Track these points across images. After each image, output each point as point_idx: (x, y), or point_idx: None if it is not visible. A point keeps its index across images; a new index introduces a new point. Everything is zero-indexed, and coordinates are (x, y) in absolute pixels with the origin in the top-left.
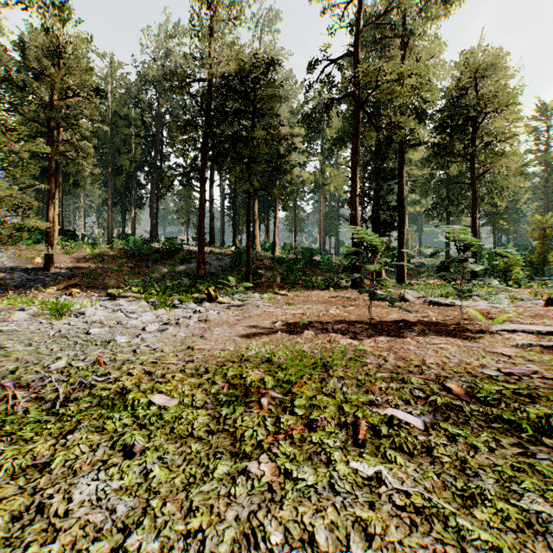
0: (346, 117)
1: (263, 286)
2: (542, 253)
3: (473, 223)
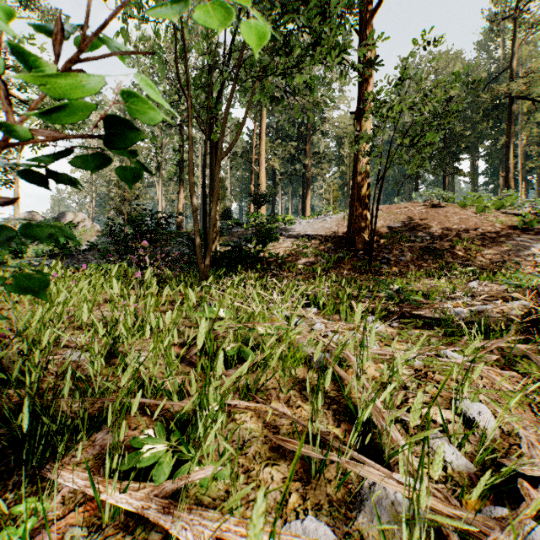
0: None
1: None
2: None
3: None
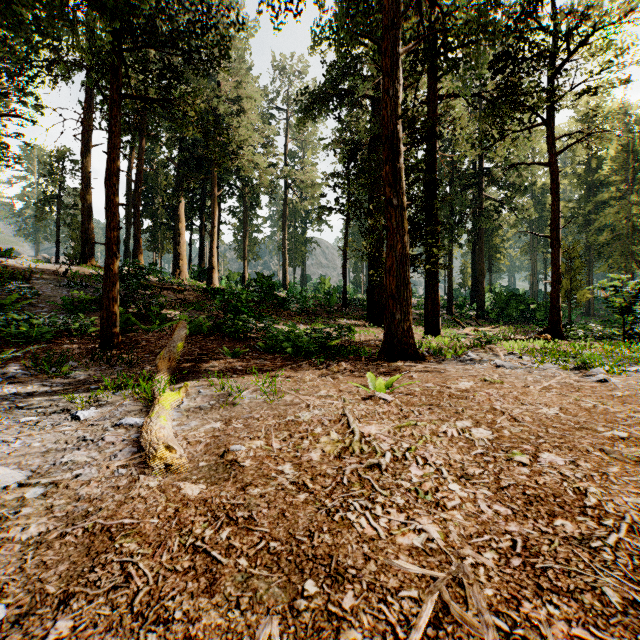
0: (338, 29)
1: (154, 349)
2: (570, 291)
3: (555, 231)
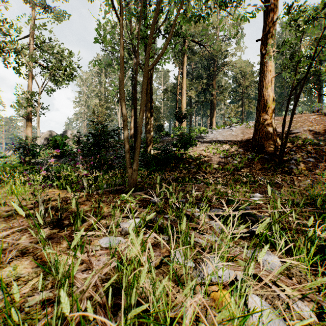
0: None
1: None
2: None
3: None
